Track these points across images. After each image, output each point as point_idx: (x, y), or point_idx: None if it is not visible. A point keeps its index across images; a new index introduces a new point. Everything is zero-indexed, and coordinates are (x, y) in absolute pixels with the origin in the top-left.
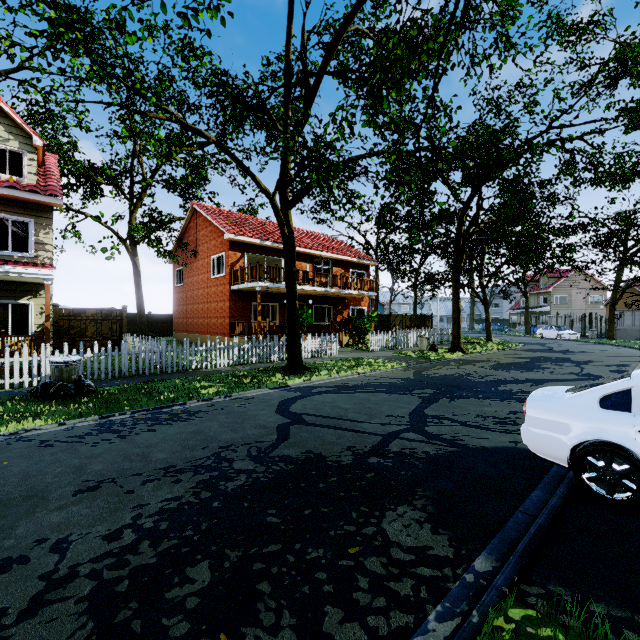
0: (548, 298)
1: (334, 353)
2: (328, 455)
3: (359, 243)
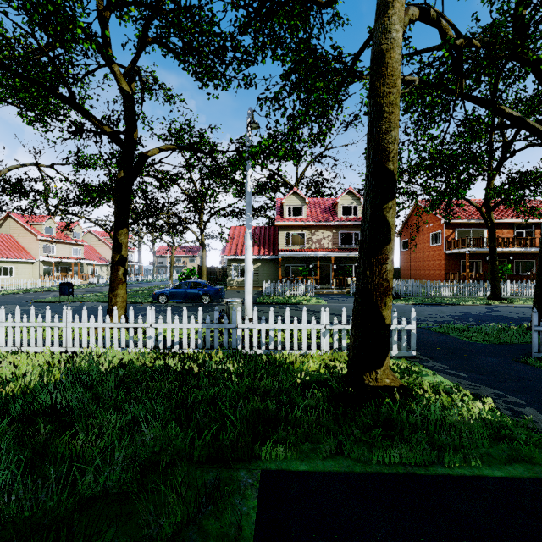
0: None
1: (531, 295)
2: (508, 316)
3: None
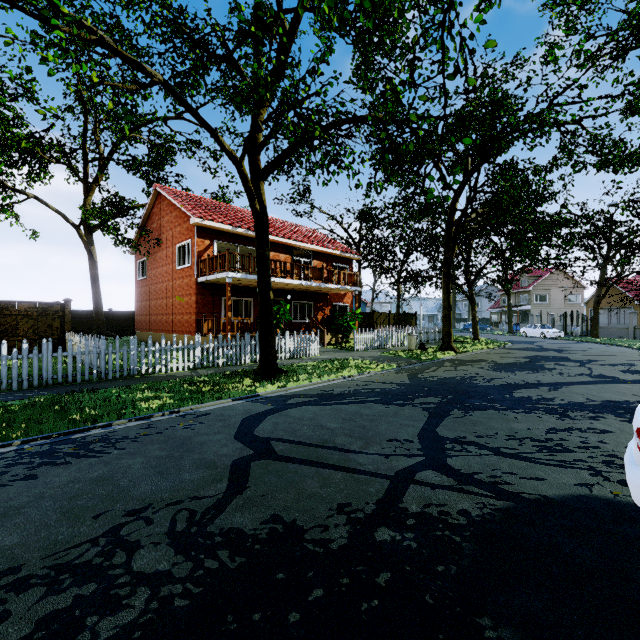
0: (528, 297)
1: (315, 353)
2: (307, 526)
3: (341, 237)
